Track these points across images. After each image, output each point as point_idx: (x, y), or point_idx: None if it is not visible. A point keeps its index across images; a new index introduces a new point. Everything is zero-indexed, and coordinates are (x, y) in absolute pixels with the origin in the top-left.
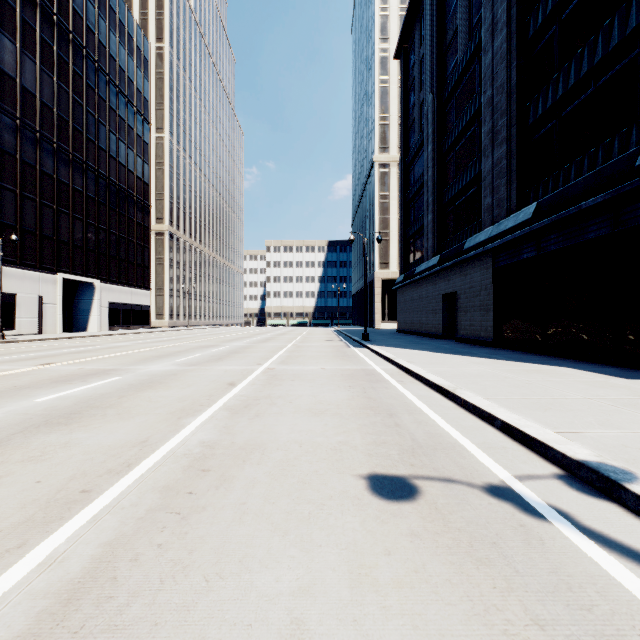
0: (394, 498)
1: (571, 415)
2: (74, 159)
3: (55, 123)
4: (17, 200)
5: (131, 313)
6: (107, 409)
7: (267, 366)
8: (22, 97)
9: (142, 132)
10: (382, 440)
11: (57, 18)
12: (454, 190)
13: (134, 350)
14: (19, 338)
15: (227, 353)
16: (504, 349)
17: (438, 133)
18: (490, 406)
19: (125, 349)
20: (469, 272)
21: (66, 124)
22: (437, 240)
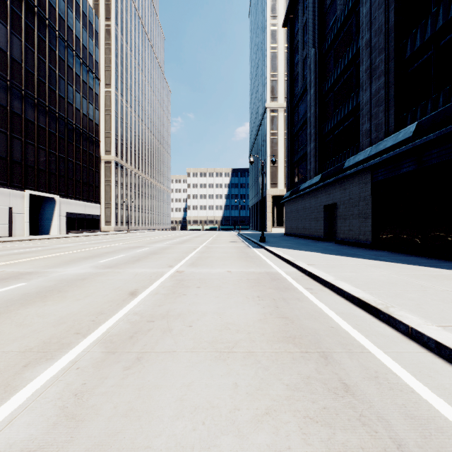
0: None
1: None
2: (39, 103)
3: (23, 75)
4: None
5: (85, 221)
6: None
7: (177, 268)
8: None
9: (93, 86)
10: (343, 449)
11: None
12: (333, 122)
13: (70, 251)
14: None
15: (147, 254)
16: (383, 250)
17: (319, 78)
18: None
19: (64, 250)
20: (348, 187)
21: (32, 76)
22: (318, 163)
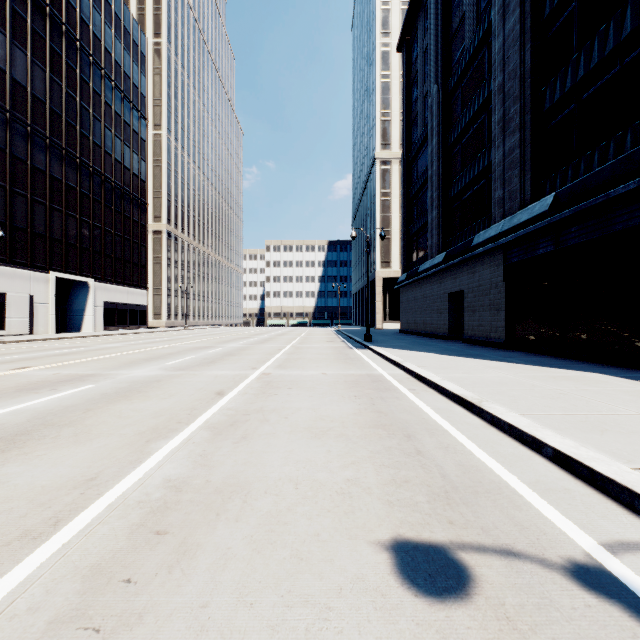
0: (437, 593)
1: (638, 440)
2: (67, 154)
3: (47, 117)
4: (7, 196)
5: (127, 313)
6: (64, 428)
7: (262, 371)
8: (12, 89)
9: (139, 128)
10: (403, 477)
11: (49, 9)
12: (460, 184)
13: (123, 352)
14: (7, 339)
15: (221, 355)
16: (517, 351)
17: (443, 125)
18: (532, 426)
19: (114, 351)
20: (478, 269)
21: (59, 118)
22: (442, 237)
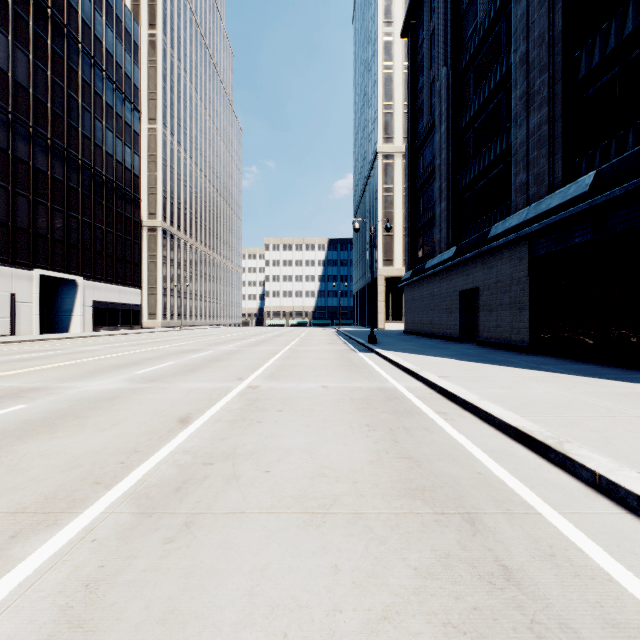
0: None
1: None
2: (53, 145)
3: (31, 105)
4: None
5: (119, 313)
6: None
7: (249, 382)
8: None
9: (132, 121)
10: None
11: None
12: (473, 172)
13: (97, 356)
14: None
15: (206, 361)
16: (545, 356)
17: (453, 110)
18: None
19: (87, 355)
20: (495, 264)
21: (44, 107)
22: (452, 230)
